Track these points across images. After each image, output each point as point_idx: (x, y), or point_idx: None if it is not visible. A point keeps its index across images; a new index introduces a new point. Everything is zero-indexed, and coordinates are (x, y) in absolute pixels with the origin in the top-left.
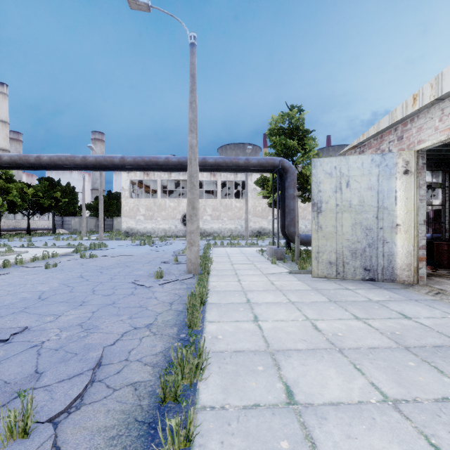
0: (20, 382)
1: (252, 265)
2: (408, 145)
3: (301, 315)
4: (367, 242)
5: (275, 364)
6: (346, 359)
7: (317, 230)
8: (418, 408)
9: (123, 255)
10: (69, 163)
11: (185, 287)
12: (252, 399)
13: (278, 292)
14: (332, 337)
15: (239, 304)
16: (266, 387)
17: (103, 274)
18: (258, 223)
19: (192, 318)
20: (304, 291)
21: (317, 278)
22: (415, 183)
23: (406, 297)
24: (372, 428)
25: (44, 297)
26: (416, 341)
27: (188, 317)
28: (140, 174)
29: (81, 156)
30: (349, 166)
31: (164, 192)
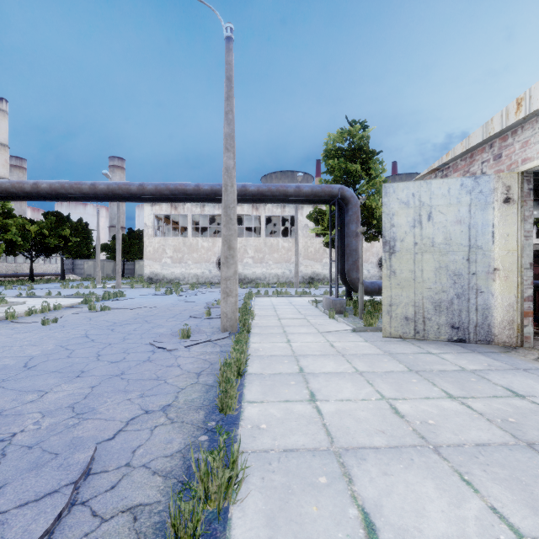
0: None
1: (304, 320)
2: (509, 166)
3: (373, 391)
4: (455, 292)
5: (344, 473)
6: (447, 464)
7: (389, 276)
8: None
9: (143, 307)
10: (74, 192)
11: (219, 351)
12: (313, 538)
13: (340, 358)
14: (420, 426)
15: (289, 374)
16: (334, 516)
17: (114, 332)
18: (310, 268)
19: (224, 399)
20: (373, 356)
21: (389, 338)
22: (519, 214)
23: (509, 364)
24: None
25: (32, 365)
26: None
27: (220, 397)
28: (166, 208)
29: (90, 183)
30: (431, 193)
31: (197, 229)
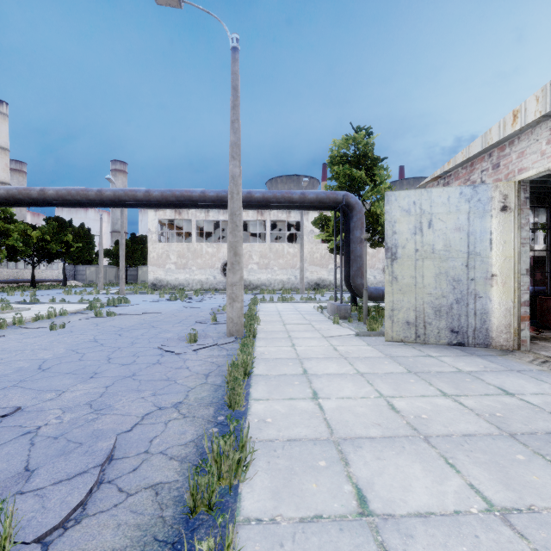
0: (3, 483)
1: (309, 325)
2: (507, 175)
3: (373, 390)
4: (454, 297)
5: (341, 458)
6: (435, 451)
7: (391, 281)
8: (535, 521)
9: (148, 313)
10: (80, 198)
11: (226, 354)
12: (312, 507)
13: (343, 361)
14: (414, 420)
15: (293, 375)
16: (331, 491)
17: (122, 337)
18: (316, 274)
19: (233, 396)
20: (375, 359)
21: (391, 342)
22: (516, 222)
23: (504, 366)
24: (475, 550)
25: (46, 367)
26: (524, 425)
27: (228, 394)
28: (170, 213)
29: (96, 189)
30: (431, 201)
31: (201, 235)
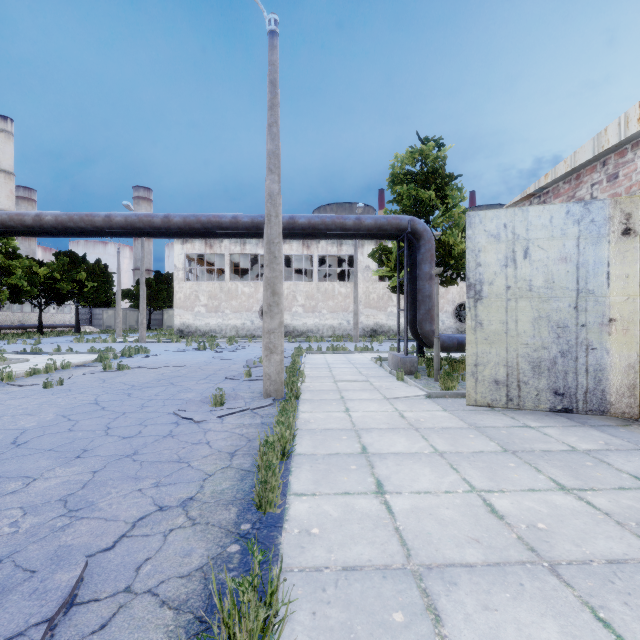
0: None
1: (366, 383)
2: (629, 188)
3: (460, 480)
4: (559, 349)
5: (427, 606)
6: (572, 593)
7: (474, 328)
8: None
9: (169, 366)
10: (85, 225)
11: (259, 423)
12: None
13: (414, 433)
14: (527, 532)
15: (348, 455)
16: None
17: (130, 398)
18: (372, 318)
19: (263, 493)
20: (456, 430)
21: (473, 407)
22: None
23: (633, 442)
24: None
25: (22, 441)
26: None
27: (257, 489)
28: (200, 246)
29: (104, 214)
30: (528, 223)
31: (236, 272)
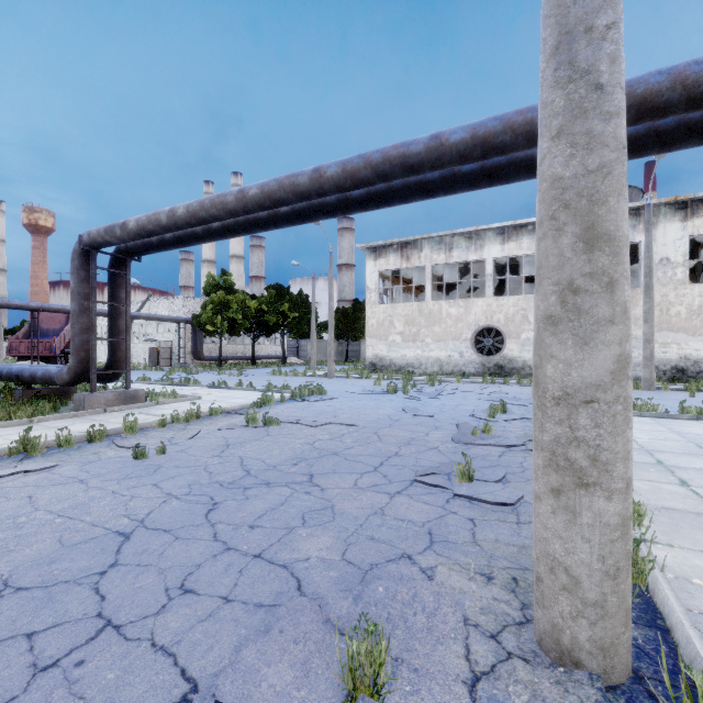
0: None
1: None
2: None
3: None
4: None
5: None
6: None
7: None
8: None
9: (334, 423)
10: (217, 212)
11: None
12: None
13: None
14: None
15: None
16: None
17: (198, 527)
18: (675, 348)
19: None
20: None
21: None
22: None
23: None
24: None
25: None
26: None
27: None
28: (394, 260)
29: (237, 189)
30: None
31: (440, 292)
